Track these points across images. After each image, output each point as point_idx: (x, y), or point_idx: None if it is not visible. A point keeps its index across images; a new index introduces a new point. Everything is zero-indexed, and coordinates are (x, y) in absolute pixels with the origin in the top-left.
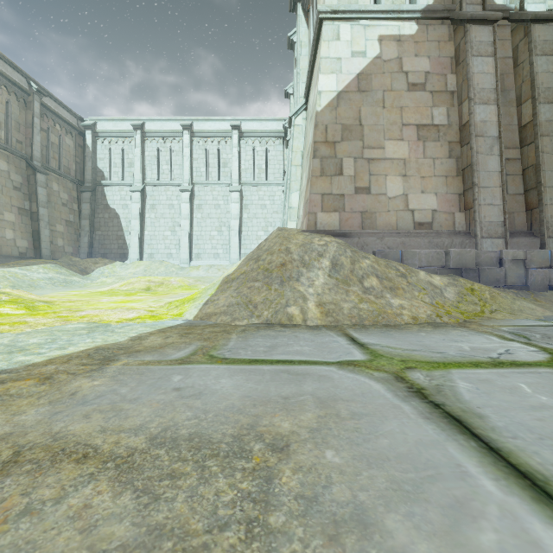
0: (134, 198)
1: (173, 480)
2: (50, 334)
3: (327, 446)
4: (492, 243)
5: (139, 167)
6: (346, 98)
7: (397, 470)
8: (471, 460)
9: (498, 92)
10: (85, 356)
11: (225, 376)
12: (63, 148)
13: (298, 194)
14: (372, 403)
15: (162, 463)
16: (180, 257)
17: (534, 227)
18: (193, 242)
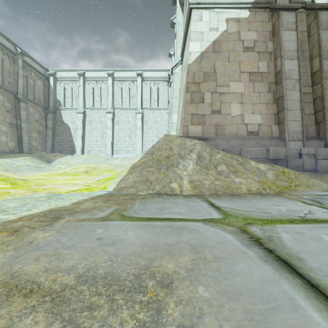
0: (78, 117)
1: (90, 312)
2: (23, 201)
3: (199, 283)
4: (295, 144)
5: (82, 98)
6: (206, 56)
7: (249, 303)
8: (300, 295)
9: (299, 52)
10: (42, 215)
11: (131, 229)
12: (36, 87)
13: (177, 115)
14: (227, 249)
15: (84, 297)
16: (106, 153)
17: (320, 134)
18: (114, 143)
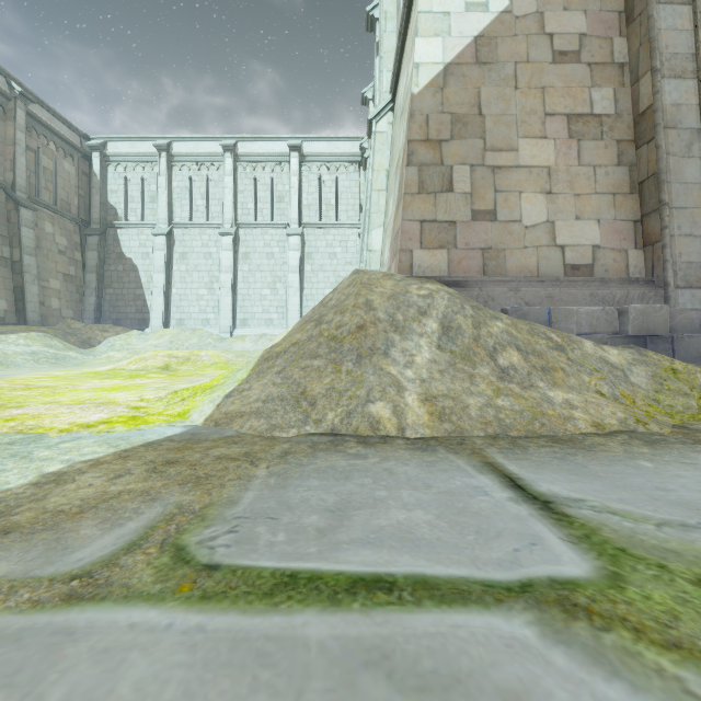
0: (157, 244)
1: None
2: None
3: None
4: (692, 296)
5: (164, 202)
6: (458, 74)
7: None
8: None
9: (700, 59)
10: None
11: None
12: (60, 175)
13: (381, 232)
14: None
15: None
16: (219, 324)
17: None
18: (237, 303)
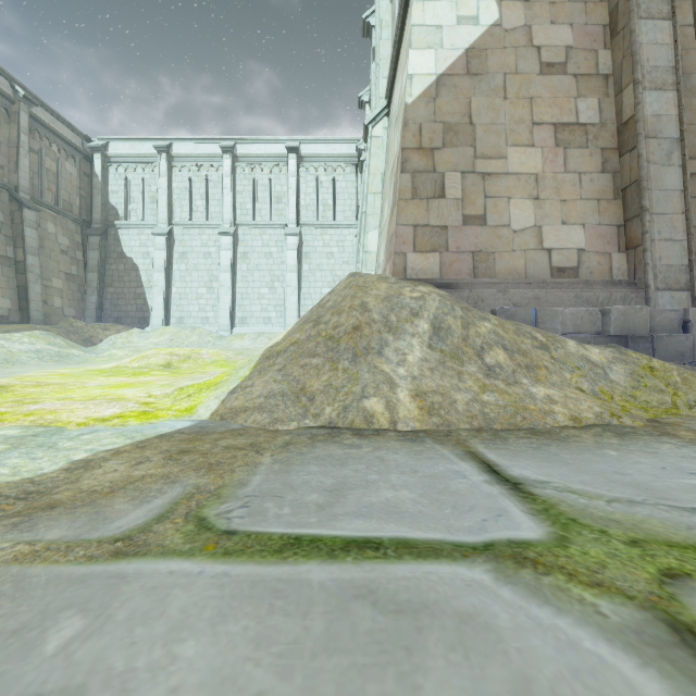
0: (157, 243)
1: None
2: None
3: None
4: (671, 297)
5: (165, 202)
6: (450, 85)
7: None
8: None
9: (679, 72)
10: None
11: (203, 620)
12: (62, 176)
13: (377, 233)
14: None
15: None
16: (218, 323)
17: None
18: (236, 302)
